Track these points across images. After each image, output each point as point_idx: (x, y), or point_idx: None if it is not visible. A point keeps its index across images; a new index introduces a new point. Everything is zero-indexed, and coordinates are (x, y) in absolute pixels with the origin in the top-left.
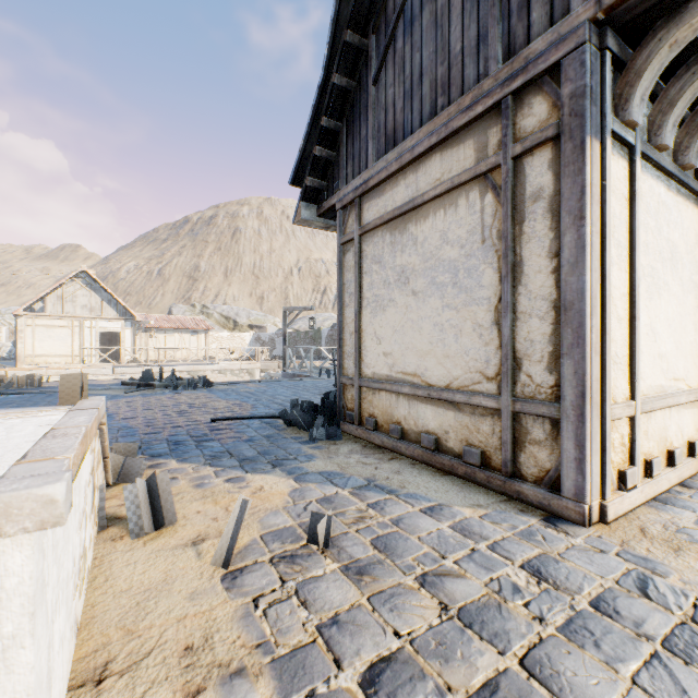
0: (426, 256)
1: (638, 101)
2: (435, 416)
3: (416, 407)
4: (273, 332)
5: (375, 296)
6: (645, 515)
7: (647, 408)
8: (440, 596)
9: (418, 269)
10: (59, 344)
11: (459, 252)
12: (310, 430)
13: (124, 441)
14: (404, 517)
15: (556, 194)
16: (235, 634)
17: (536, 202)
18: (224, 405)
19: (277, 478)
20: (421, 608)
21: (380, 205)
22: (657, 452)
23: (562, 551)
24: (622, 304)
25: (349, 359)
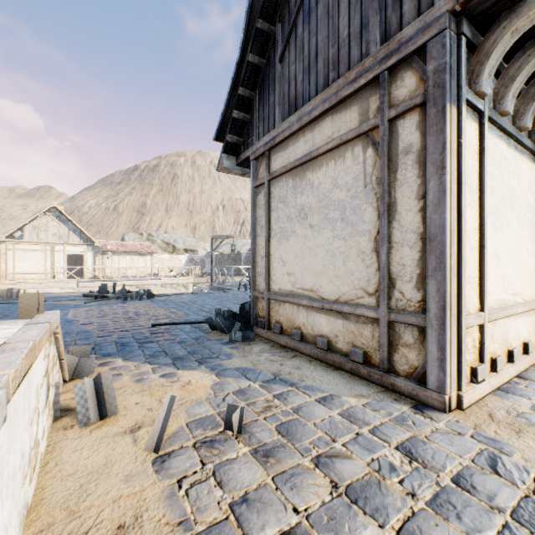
0: (321, 197)
1: (487, 77)
2: (328, 323)
3: (312, 316)
4: (203, 254)
5: (281, 228)
6: (491, 402)
7: (493, 317)
8: (331, 475)
9: (314, 208)
10: (34, 264)
11: (346, 194)
12: (229, 333)
13: (81, 343)
14: (302, 406)
15: (423, 149)
16: (160, 512)
17: (406, 155)
18: (163, 312)
19: (202, 373)
20: (316, 486)
21: (284, 157)
22: (500, 351)
23: (428, 434)
24: (473, 236)
25: (260, 277)
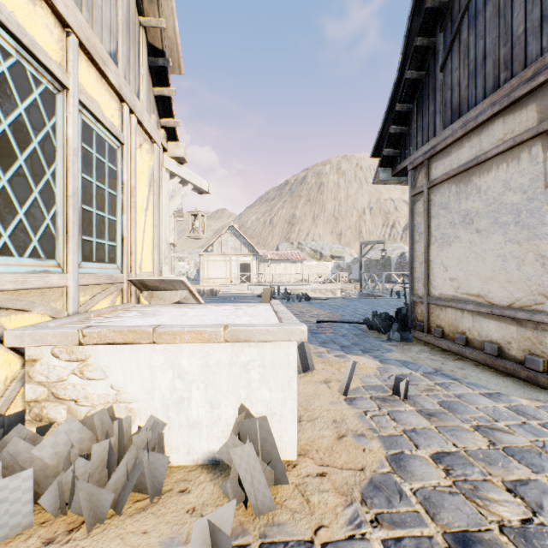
0: (489, 202)
1: None
2: (497, 329)
3: (479, 321)
4: (349, 260)
5: (442, 234)
6: None
7: None
8: (489, 437)
9: (481, 212)
10: (219, 271)
11: (521, 197)
12: (387, 333)
13: None
14: (464, 394)
15: None
16: (356, 421)
17: None
18: (321, 312)
19: (367, 359)
20: (474, 439)
21: (446, 164)
22: None
23: None
24: None
25: (419, 282)
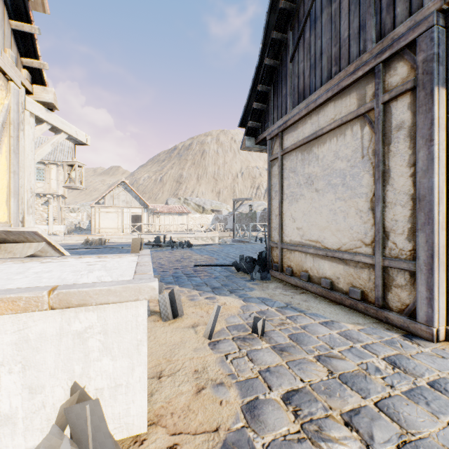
0: (325, 167)
1: None
2: (330, 267)
3: (317, 261)
4: (226, 214)
5: (291, 192)
6: None
7: None
8: (328, 366)
9: (319, 176)
10: (111, 222)
11: (346, 164)
12: (251, 273)
13: None
14: (308, 325)
15: (413, 125)
16: (217, 368)
17: (399, 131)
18: (200, 257)
19: (233, 299)
20: (316, 370)
21: (294, 136)
22: None
23: (413, 354)
24: None
25: (275, 231)
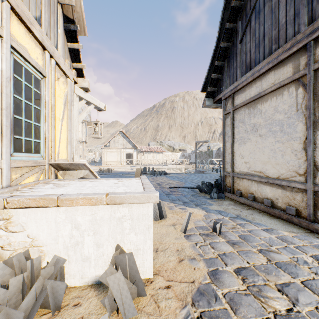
0: (266, 118)
1: None
2: (271, 191)
3: (261, 187)
4: (189, 152)
5: (240, 137)
6: None
7: None
8: (267, 256)
9: (262, 124)
10: (113, 157)
11: (283, 116)
12: (210, 194)
13: None
14: (253, 230)
15: None
16: (190, 250)
17: None
18: (173, 182)
19: (198, 210)
20: (258, 258)
21: (242, 96)
22: None
23: None
24: None
25: (228, 164)
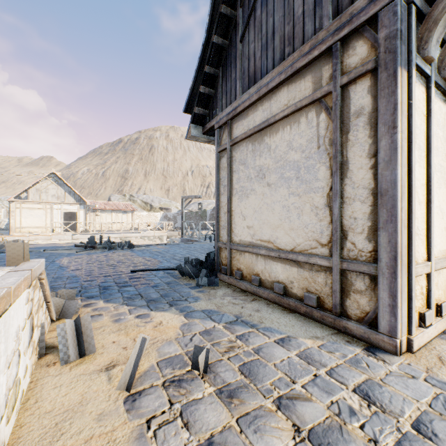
0: (277, 159)
1: (435, 43)
2: (283, 270)
3: (269, 264)
4: (175, 212)
5: (241, 187)
6: (439, 345)
7: (438, 266)
8: (293, 418)
9: (271, 168)
10: (37, 219)
11: (301, 155)
12: (196, 279)
13: (70, 286)
14: (262, 347)
15: (374, 111)
16: None
17: (358, 117)
18: (140, 260)
19: (172, 315)
20: (279, 429)
21: (244, 124)
22: (443, 297)
23: (383, 377)
24: (421, 191)
25: (223, 230)
